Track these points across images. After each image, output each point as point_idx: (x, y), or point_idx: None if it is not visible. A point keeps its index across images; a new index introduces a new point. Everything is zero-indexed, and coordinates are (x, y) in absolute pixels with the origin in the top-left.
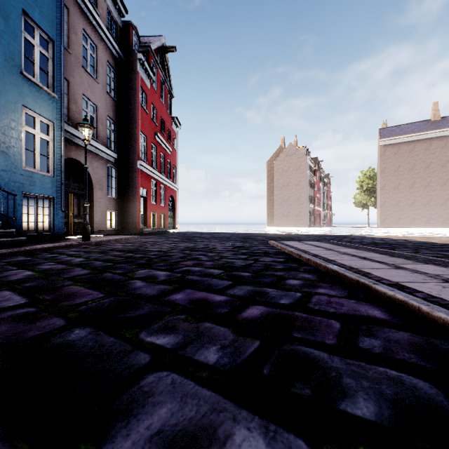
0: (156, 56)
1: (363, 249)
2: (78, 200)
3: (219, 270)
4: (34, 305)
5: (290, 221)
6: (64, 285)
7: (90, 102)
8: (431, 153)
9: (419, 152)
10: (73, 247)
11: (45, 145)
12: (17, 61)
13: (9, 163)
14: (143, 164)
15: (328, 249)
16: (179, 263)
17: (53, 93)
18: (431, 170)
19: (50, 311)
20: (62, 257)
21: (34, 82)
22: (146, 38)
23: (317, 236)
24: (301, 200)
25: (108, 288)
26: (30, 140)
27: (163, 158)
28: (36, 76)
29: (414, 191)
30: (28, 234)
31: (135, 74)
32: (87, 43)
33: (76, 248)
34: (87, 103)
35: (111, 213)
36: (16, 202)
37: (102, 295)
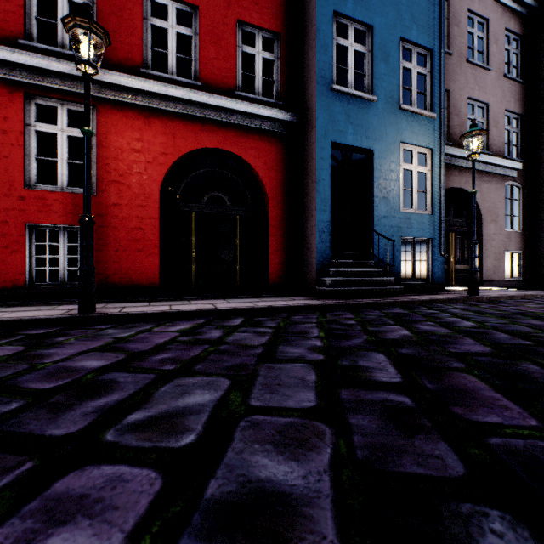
0: None
1: None
2: (461, 241)
3: None
4: (410, 393)
5: None
6: (451, 368)
7: (477, 103)
8: None
9: None
10: (455, 302)
11: (421, 180)
12: (395, 97)
13: (388, 208)
14: None
15: None
16: None
17: (431, 113)
18: None
19: (433, 418)
20: (442, 316)
21: (410, 111)
22: None
23: None
24: None
25: (542, 406)
26: (407, 180)
27: None
28: (413, 103)
29: None
30: (405, 283)
31: None
32: (472, 25)
33: (459, 303)
34: (472, 107)
35: (510, 255)
36: (394, 248)
37: (531, 419)
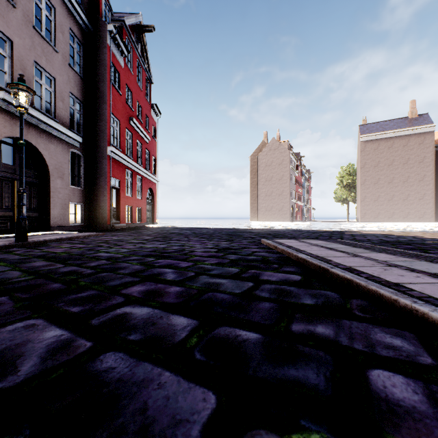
0: (131, 33)
1: (399, 254)
2: (29, 190)
3: (190, 317)
4: None
5: (273, 215)
6: None
7: (46, 72)
8: (409, 149)
9: (398, 148)
10: None
11: None
12: None
13: None
14: (115, 151)
15: (352, 254)
16: (120, 291)
17: None
18: (409, 166)
19: None
20: None
21: None
22: (121, 14)
23: (310, 232)
24: (284, 195)
25: None
26: None
27: (140, 147)
28: None
29: (393, 187)
30: None
31: (105, 48)
32: (41, 1)
33: None
34: (41, 73)
35: (75, 206)
36: None
37: None
